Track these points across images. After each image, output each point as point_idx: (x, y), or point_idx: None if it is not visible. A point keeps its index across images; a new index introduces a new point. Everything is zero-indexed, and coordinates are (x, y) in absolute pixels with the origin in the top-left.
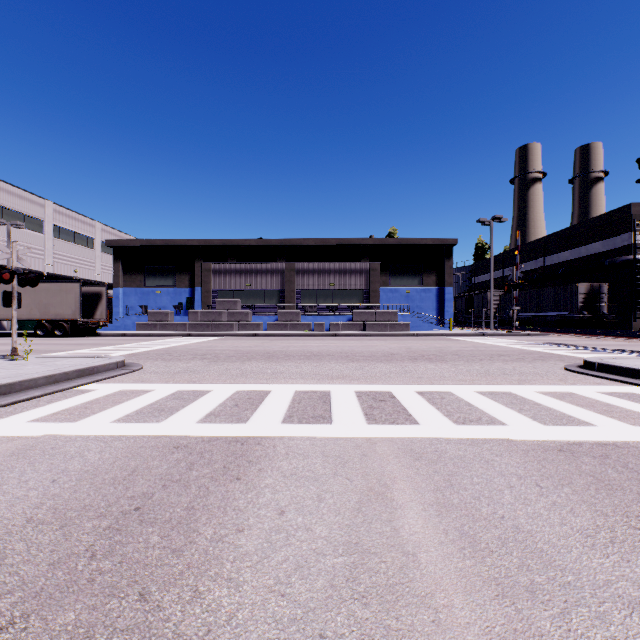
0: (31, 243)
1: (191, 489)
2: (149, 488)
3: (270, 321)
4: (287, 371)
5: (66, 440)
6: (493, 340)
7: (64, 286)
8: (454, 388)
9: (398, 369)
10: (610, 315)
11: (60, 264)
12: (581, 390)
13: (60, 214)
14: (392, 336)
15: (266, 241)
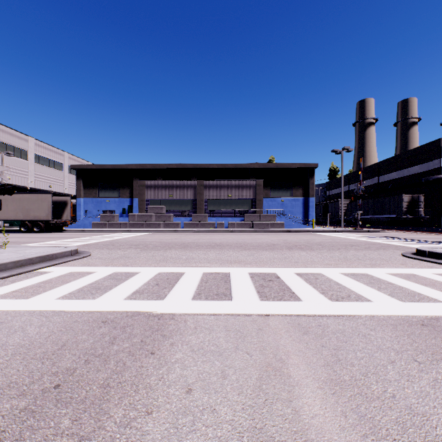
0: (19, 167)
1: (110, 364)
2: (73, 363)
3: (186, 221)
4: (197, 257)
5: (15, 315)
6: (344, 234)
7: (40, 196)
8: (323, 270)
9: (279, 256)
10: (425, 217)
11: (39, 181)
12: (420, 272)
13: (39, 146)
14: (272, 232)
15: (183, 165)
